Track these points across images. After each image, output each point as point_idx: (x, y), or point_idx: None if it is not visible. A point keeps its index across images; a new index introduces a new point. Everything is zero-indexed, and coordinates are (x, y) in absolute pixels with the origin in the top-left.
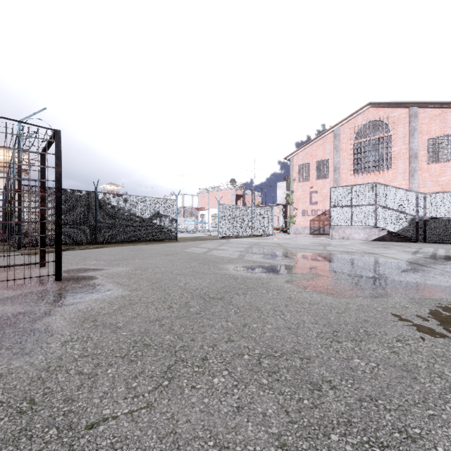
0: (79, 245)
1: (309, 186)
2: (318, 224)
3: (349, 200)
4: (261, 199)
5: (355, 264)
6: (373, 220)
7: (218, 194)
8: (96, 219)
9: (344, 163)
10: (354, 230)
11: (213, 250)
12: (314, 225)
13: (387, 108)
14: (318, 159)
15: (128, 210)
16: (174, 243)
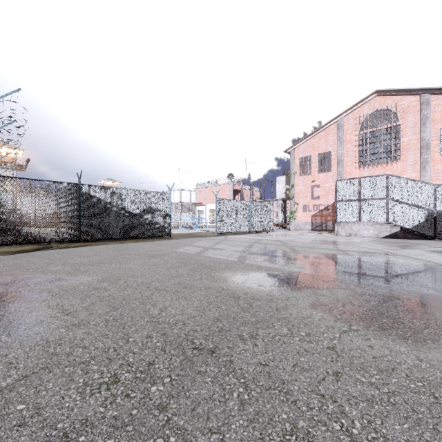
0: (60, 243)
1: (310, 180)
2: (321, 219)
3: (357, 194)
4: (259, 194)
5: (390, 272)
6: (384, 216)
7: (215, 189)
8: (80, 214)
9: (348, 156)
10: (363, 226)
11: (208, 250)
12: (316, 220)
13: (396, 96)
14: (321, 152)
15: (116, 204)
16: (166, 240)
